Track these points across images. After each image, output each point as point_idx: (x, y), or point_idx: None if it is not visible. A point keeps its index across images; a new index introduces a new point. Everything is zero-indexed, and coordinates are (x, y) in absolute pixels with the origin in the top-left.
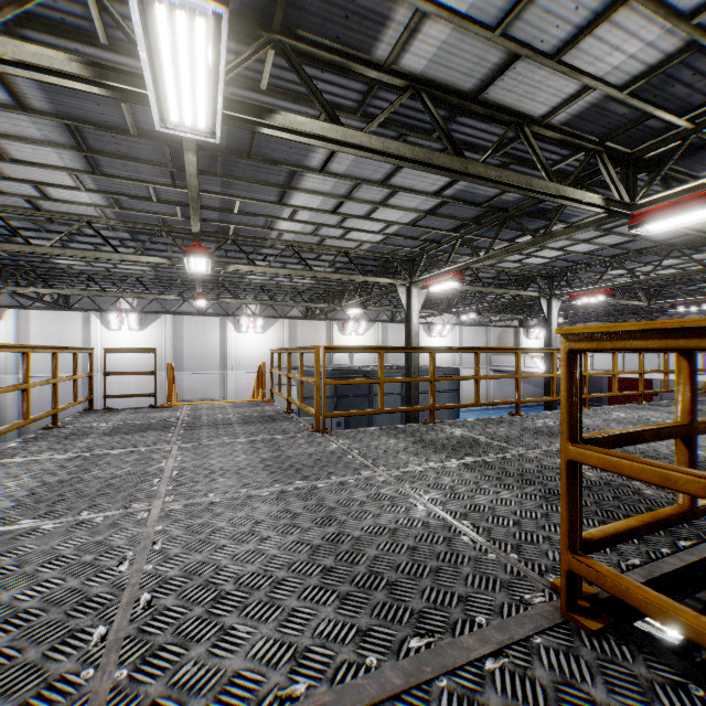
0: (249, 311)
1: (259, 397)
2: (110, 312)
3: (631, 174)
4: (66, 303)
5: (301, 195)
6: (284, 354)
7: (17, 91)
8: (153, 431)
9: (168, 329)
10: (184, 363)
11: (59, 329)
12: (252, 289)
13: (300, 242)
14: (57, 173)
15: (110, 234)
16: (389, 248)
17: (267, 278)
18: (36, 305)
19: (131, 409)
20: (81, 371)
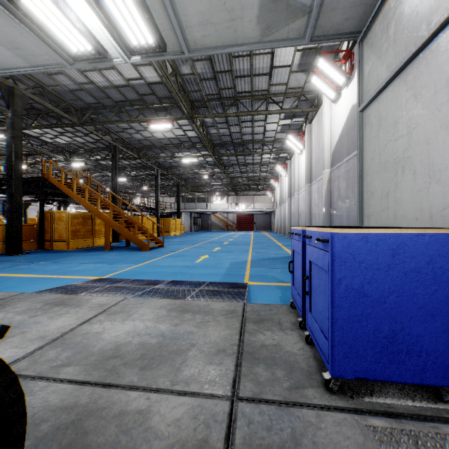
0: None
1: None
2: None
3: (70, 154)
4: None
5: None
6: None
7: None
8: None
9: None
10: None
11: None
12: None
13: None
14: None
15: None
16: None
17: None
18: None
19: None
20: None
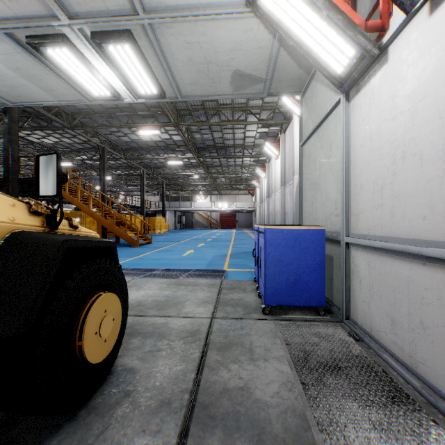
0: None
1: None
2: None
3: None
4: None
5: None
6: None
7: None
8: None
9: None
10: None
11: None
12: None
13: None
14: None
15: None
16: None
17: None
18: None
19: None
20: None
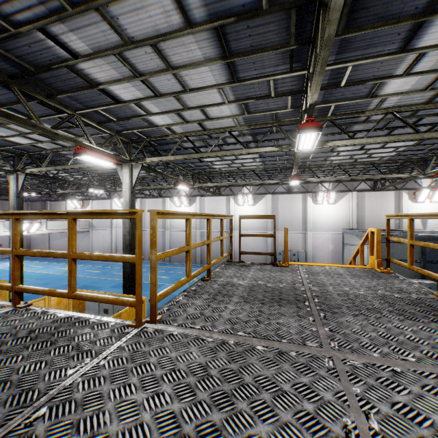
0: (323, 188)
1: (370, 264)
2: (239, 195)
3: None
4: (219, 192)
5: None
6: (352, 220)
7: (184, 6)
8: (288, 306)
9: (269, 203)
10: (279, 225)
11: (216, 206)
12: (329, 170)
13: (402, 105)
14: (212, 93)
15: (241, 140)
16: None
17: (346, 157)
18: (207, 194)
19: (257, 265)
20: (225, 229)
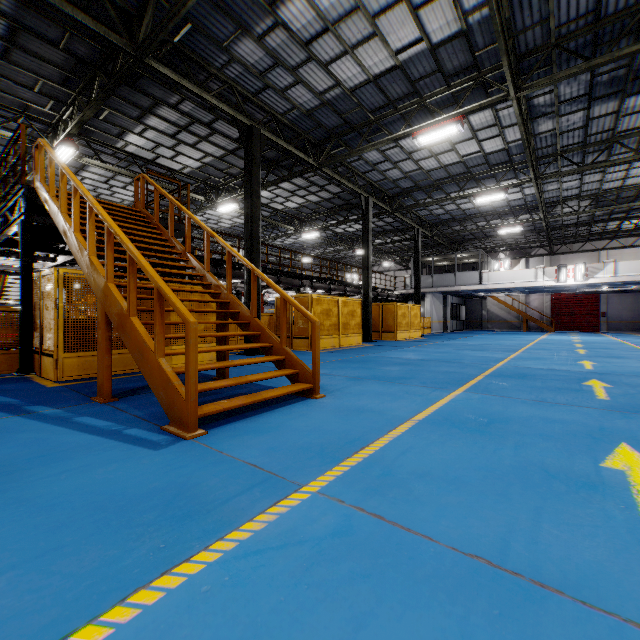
0: None
1: None
2: None
3: (217, 193)
4: None
5: (88, 173)
6: None
7: None
8: None
9: None
10: None
11: None
12: None
13: None
14: None
15: None
16: None
17: None
18: None
19: None
20: None
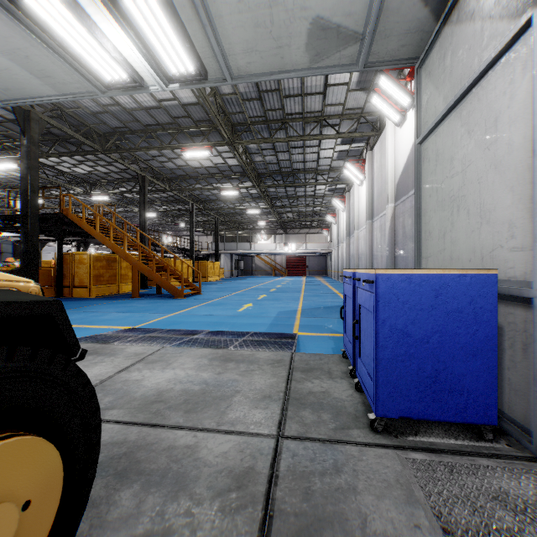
0: None
1: None
2: None
3: (91, 186)
4: None
5: None
6: None
7: None
8: None
9: None
10: None
11: None
12: None
13: None
14: None
15: None
16: (7, 181)
17: None
18: None
19: None
20: None
